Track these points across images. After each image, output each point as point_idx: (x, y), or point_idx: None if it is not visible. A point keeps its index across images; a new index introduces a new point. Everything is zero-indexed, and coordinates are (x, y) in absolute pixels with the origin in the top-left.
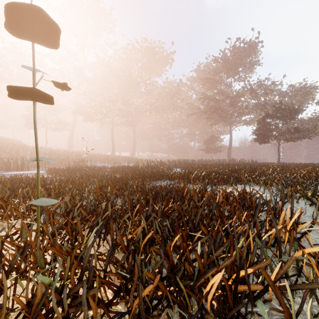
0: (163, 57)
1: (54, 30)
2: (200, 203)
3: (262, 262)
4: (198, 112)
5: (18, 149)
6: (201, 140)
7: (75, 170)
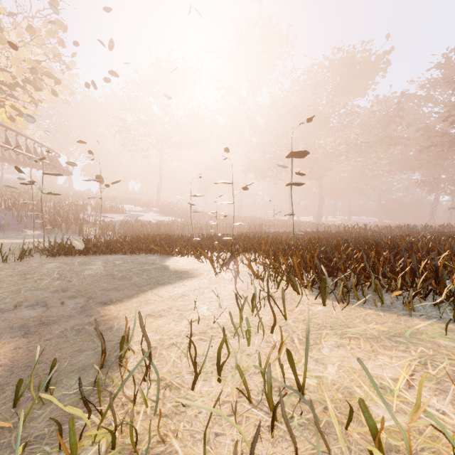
0: (369, 64)
1: (305, 153)
2: (399, 248)
3: (417, 255)
4: (443, 142)
5: (199, 215)
6: (451, 191)
7: (262, 234)
